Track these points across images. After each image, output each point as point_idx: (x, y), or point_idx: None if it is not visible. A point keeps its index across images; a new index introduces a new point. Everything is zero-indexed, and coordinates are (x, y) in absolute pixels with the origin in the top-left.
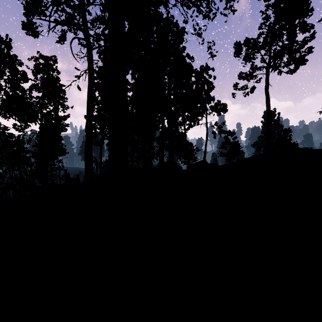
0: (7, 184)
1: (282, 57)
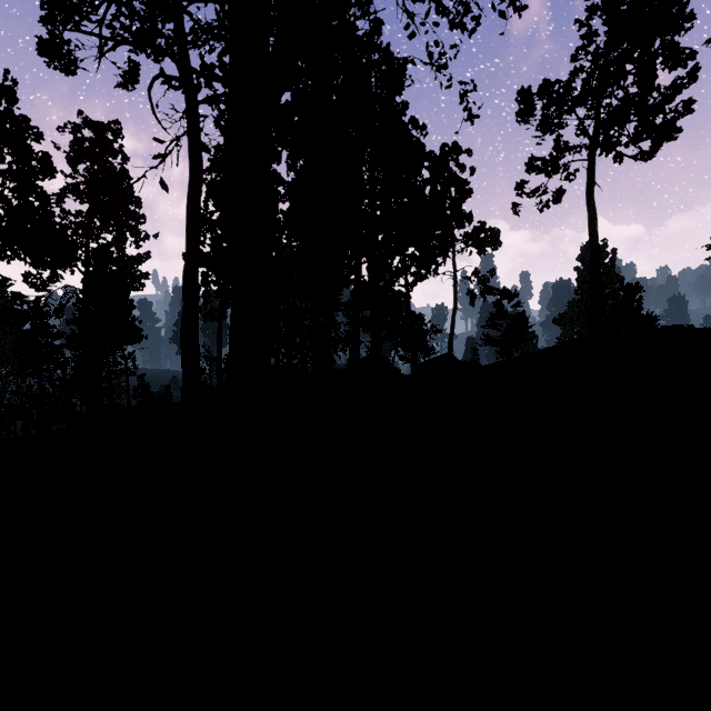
0: (10, 407)
1: (623, 122)
